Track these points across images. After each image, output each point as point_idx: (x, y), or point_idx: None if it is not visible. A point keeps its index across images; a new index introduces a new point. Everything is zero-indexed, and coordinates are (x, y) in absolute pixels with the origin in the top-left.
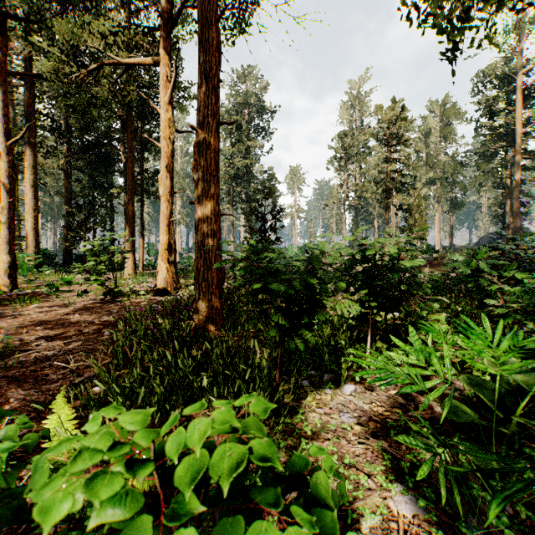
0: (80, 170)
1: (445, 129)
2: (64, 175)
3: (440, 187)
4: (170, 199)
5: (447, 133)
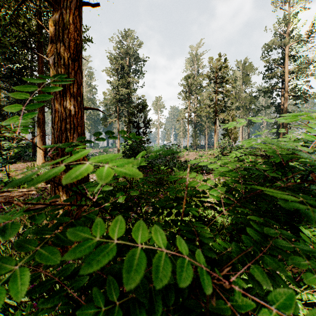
0: (8, 90)
1: (245, 78)
2: None
3: (243, 111)
4: None
5: (246, 80)
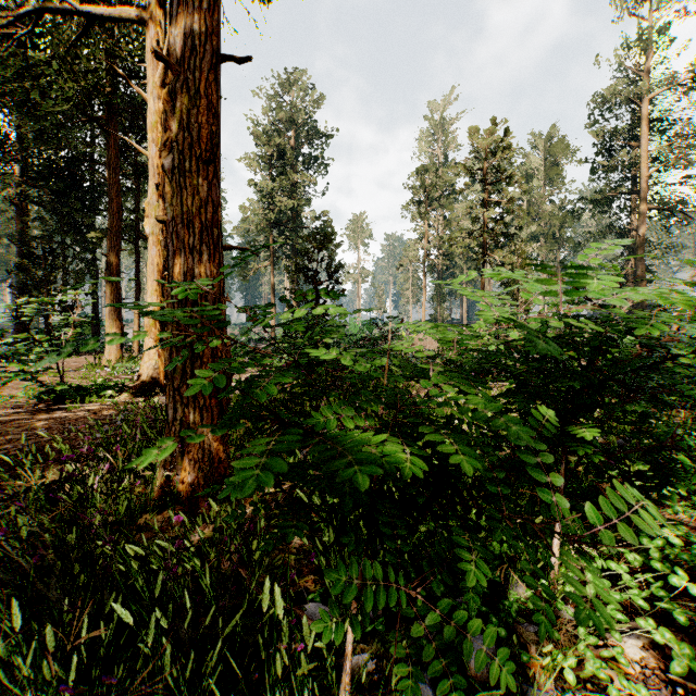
0: (43, 205)
1: (552, 171)
2: (17, 210)
3: (546, 245)
4: (165, 240)
5: (554, 175)
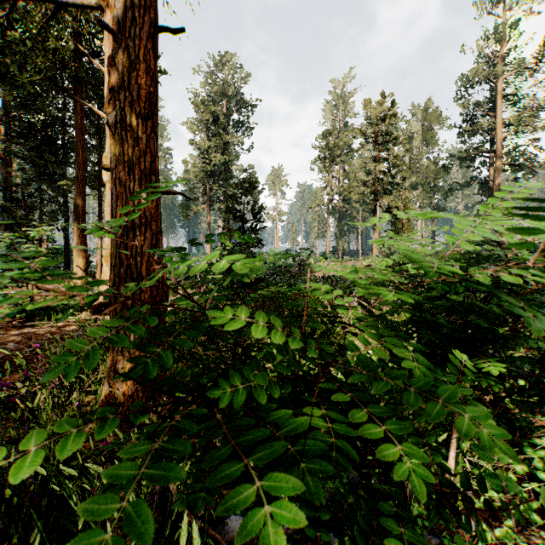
0: (24, 158)
1: (428, 134)
2: (2, 162)
3: (423, 192)
4: None
5: (429, 138)
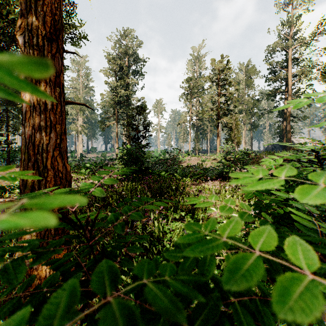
0: None
1: (248, 81)
2: None
3: (245, 115)
4: None
5: (249, 83)
